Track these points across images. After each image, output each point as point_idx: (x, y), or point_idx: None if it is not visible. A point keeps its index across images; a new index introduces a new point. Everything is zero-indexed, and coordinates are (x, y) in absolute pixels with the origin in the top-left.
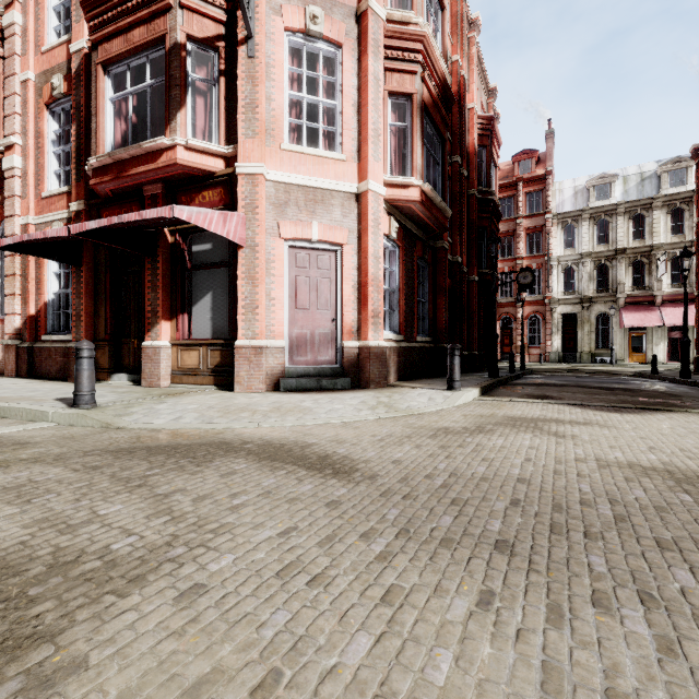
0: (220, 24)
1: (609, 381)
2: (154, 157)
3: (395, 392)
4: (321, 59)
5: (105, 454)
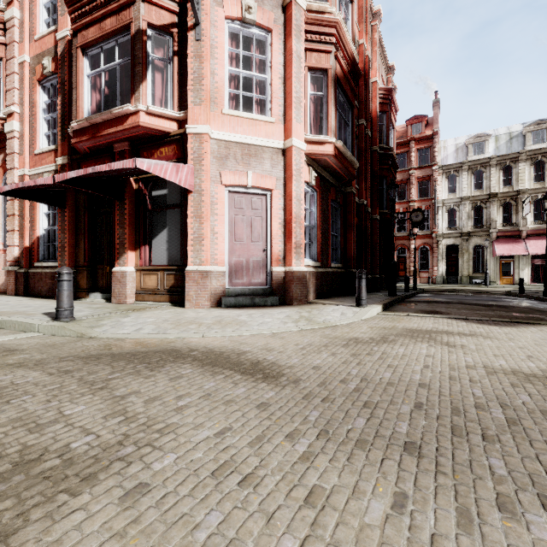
0: (173, 14)
1: (486, 299)
2: (122, 121)
3: (314, 308)
4: (254, 41)
5: (77, 360)
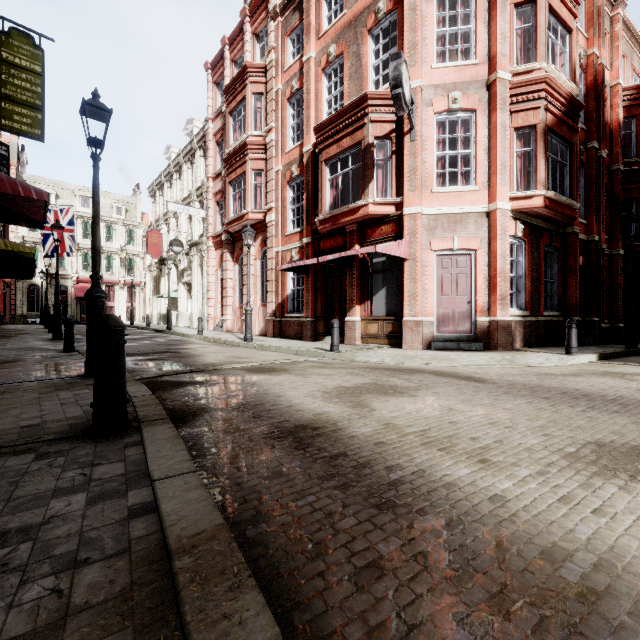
0: (392, 123)
1: None
2: (355, 212)
3: (518, 354)
4: (459, 124)
5: (367, 368)
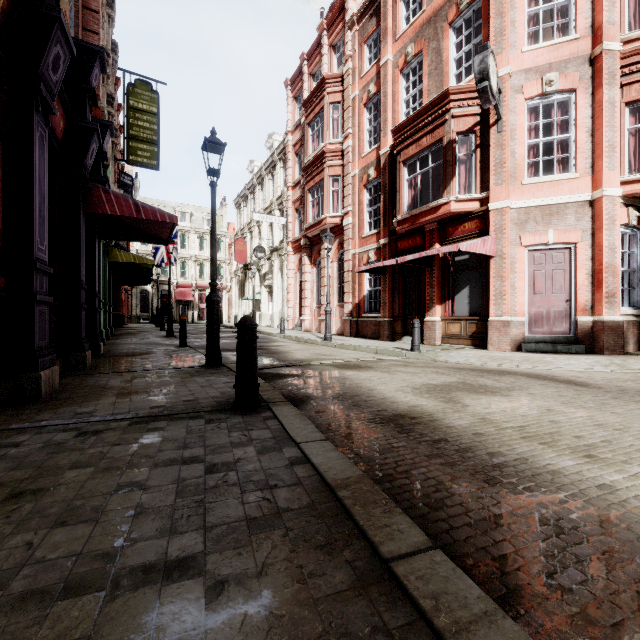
0: (476, 116)
1: None
2: (435, 210)
3: (631, 358)
4: (555, 107)
5: (451, 368)
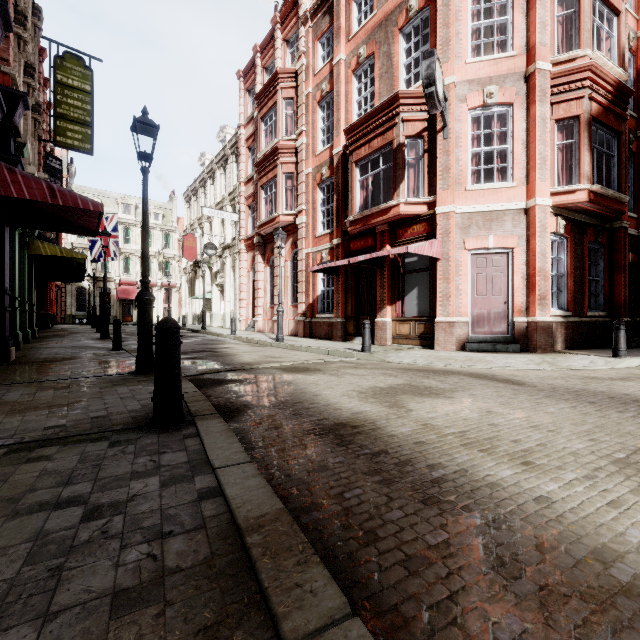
0: (424, 121)
1: None
2: (386, 212)
3: (559, 356)
4: (495, 118)
5: (400, 369)
